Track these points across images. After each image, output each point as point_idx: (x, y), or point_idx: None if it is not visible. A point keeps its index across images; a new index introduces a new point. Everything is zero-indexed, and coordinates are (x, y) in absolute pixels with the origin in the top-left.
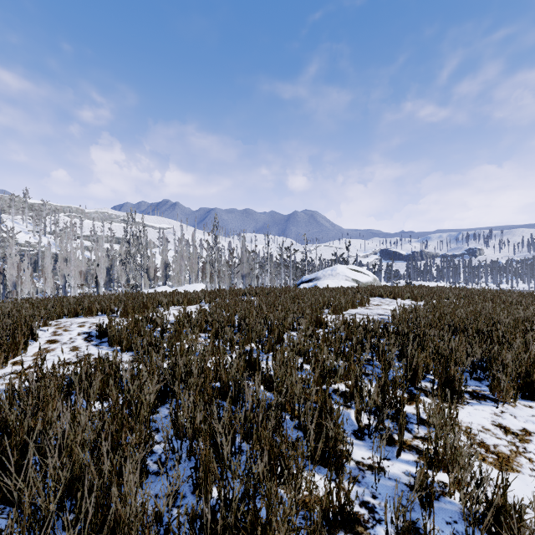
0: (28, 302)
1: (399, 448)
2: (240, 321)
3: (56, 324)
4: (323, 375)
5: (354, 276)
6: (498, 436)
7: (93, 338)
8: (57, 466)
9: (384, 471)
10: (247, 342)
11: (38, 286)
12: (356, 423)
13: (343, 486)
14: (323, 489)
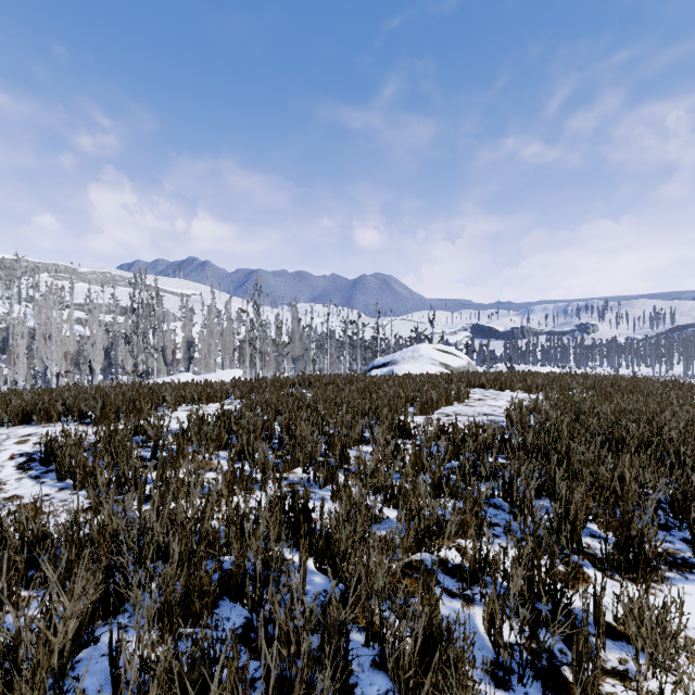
0: None
1: None
2: (282, 430)
3: None
4: (420, 534)
5: (443, 359)
6: None
7: (34, 465)
8: None
9: None
10: (292, 466)
11: (8, 373)
12: (489, 642)
13: None
14: None
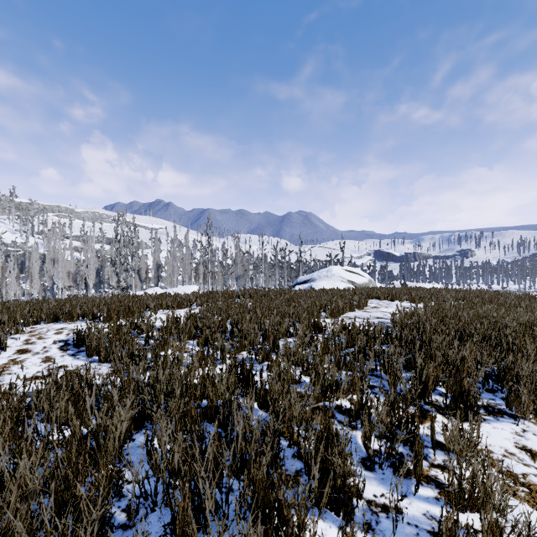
0: (4, 306)
1: (417, 482)
2: (232, 326)
3: (30, 331)
4: (324, 390)
5: (350, 277)
6: (525, 463)
7: (69, 347)
8: None
9: (401, 515)
10: (240, 350)
11: (25, 287)
12: (364, 448)
13: None
14: None
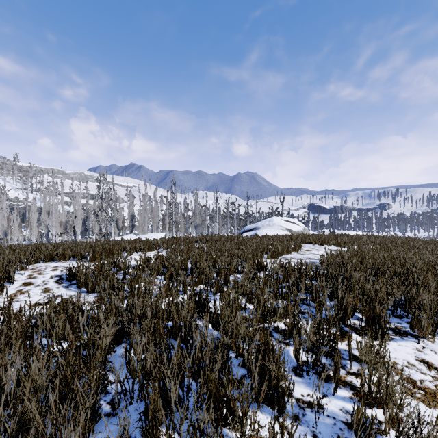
0: (11, 248)
1: (336, 385)
2: (192, 265)
3: (32, 268)
4: (265, 315)
5: (288, 226)
6: (423, 372)
7: (63, 281)
8: (2, 418)
9: (322, 409)
10: (198, 283)
11: (26, 234)
12: (295, 360)
13: (287, 430)
14: (267, 428)
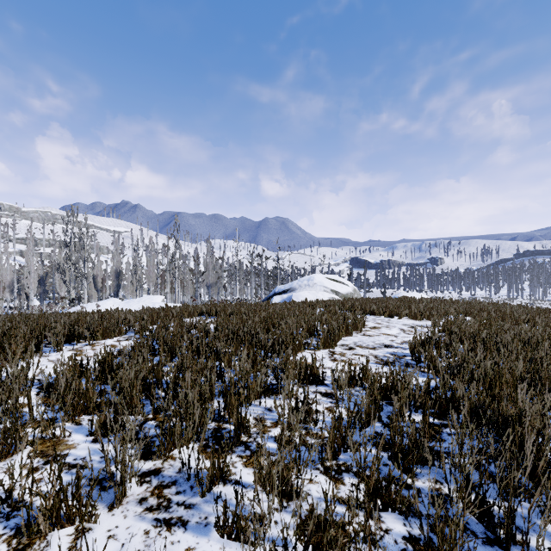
0: None
1: None
2: (167, 385)
3: None
4: None
5: (333, 286)
6: None
7: None
8: None
9: None
10: (170, 447)
11: None
12: None
13: None
14: None
